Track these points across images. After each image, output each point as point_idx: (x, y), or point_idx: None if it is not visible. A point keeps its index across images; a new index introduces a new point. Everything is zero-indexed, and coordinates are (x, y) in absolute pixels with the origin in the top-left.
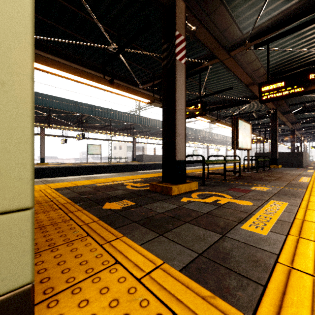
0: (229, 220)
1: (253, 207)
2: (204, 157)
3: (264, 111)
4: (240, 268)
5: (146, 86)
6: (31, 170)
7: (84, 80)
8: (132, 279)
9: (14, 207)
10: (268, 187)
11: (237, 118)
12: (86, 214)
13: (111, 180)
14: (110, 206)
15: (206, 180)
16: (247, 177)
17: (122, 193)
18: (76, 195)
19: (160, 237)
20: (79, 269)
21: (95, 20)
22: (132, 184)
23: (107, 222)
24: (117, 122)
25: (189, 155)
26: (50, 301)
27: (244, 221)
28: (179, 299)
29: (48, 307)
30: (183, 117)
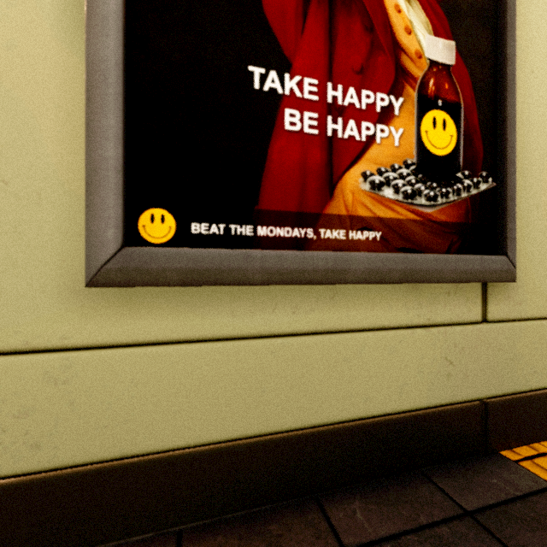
0: None
1: None
2: None
3: None
4: None
5: None
6: None
7: None
8: None
9: (541, 316)
10: None
11: None
12: None
13: None
14: None
15: None
16: None
17: None
18: None
19: None
20: None
21: None
22: None
23: None
24: None
25: None
26: None
27: None
28: None
29: None
30: None
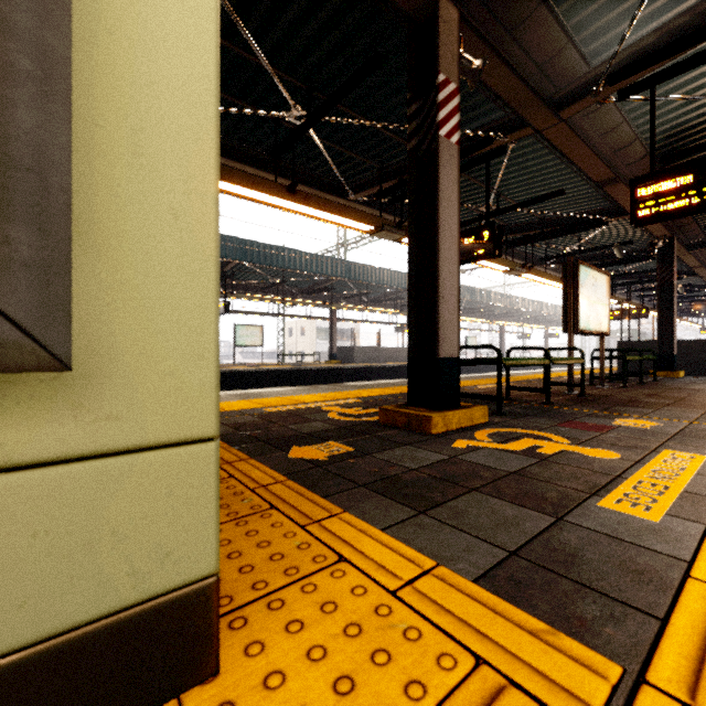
0: (568, 488)
1: (622, 464)
2: (493, 352)
3: (641, 243)
4: (606, 584)
5: (365, 195)
6: (216, 369)
7: (236, 188)
8: (379, 591)
9: (191, 436)
10: (656, 421)
11: (576, 262)
12: (259, 467)
13: (294, 402)
14: (304, 453)
15: (504, 403)
16: (602, 399)
17: (323, 427)
18: (228, 430)
19: (420, 517)
20: (271, 568)
21: (261, 60)
22: (339, 410)
23: (304, 484)
24: (297, 276)
25: (466, 347)
26: (232, 619)
27: (605, 492)
28: (481, 631)
29: (231, 629)
30: (455, 262)
